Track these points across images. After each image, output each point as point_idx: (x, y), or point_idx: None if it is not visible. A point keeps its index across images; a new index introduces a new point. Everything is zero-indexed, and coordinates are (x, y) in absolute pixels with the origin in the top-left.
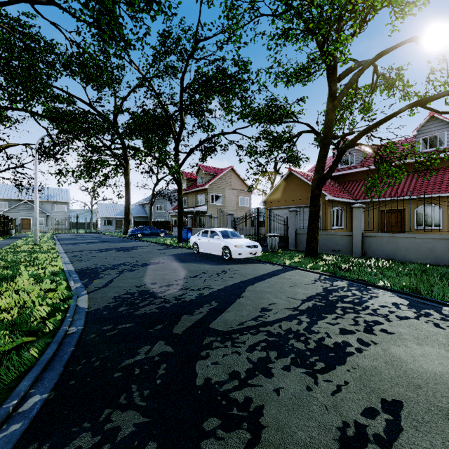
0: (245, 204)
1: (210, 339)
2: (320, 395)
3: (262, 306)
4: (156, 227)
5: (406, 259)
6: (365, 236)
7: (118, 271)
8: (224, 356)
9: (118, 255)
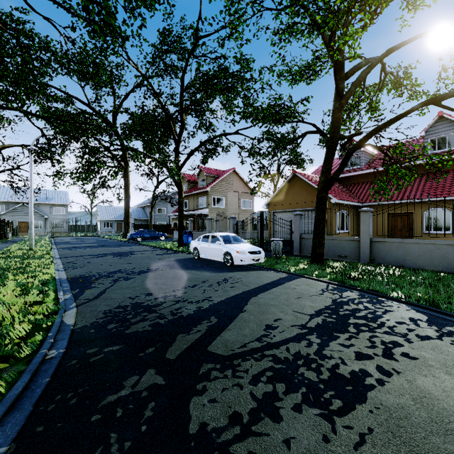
0: (248, 207)
1: (207, 366)
2: (341, 449)
3: (267, 322)
4: (157, 230)
5: (417, 266)
6: (373, 241)
7: (113, 279)
8: (224, 391)
9: (115, 261)
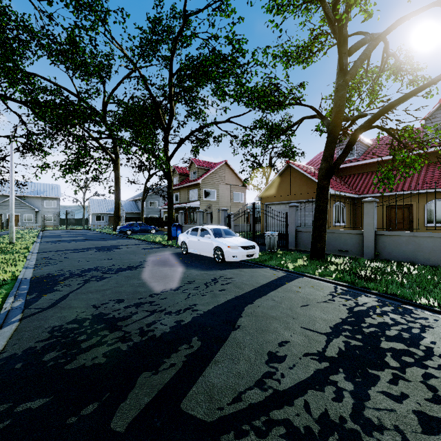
0: (240, 200)
1: None
2: None
3: (269, 348)
4: (148, 223)
5: (430, 262)
6: (378, 234)
7: (84, 279)
8: None
9: (95, 256)
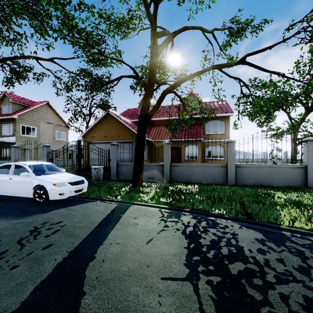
0: (62, 138)
1: None
2: None
3: None
4: None
5: (198, 181)
6: (172, 165)
7: None
8: None
9: None
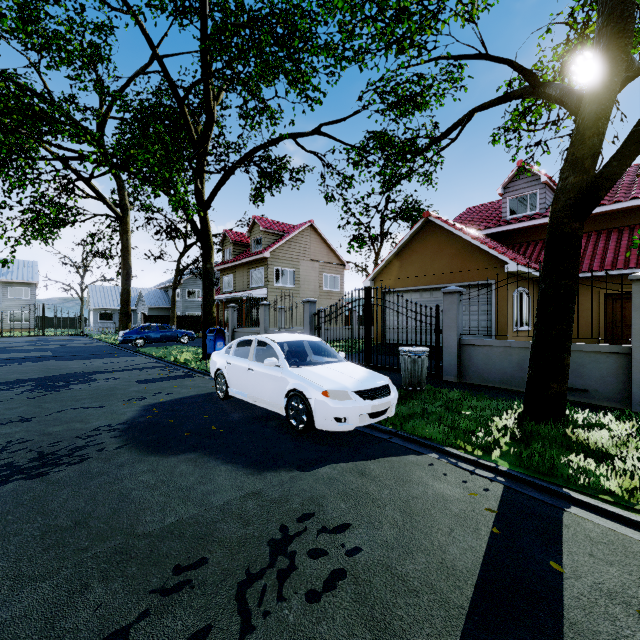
0: (334, 287)
1: None
2: None
3: None
4: (185, 326)
5: None
6: None
7: None
8: None
9: None
